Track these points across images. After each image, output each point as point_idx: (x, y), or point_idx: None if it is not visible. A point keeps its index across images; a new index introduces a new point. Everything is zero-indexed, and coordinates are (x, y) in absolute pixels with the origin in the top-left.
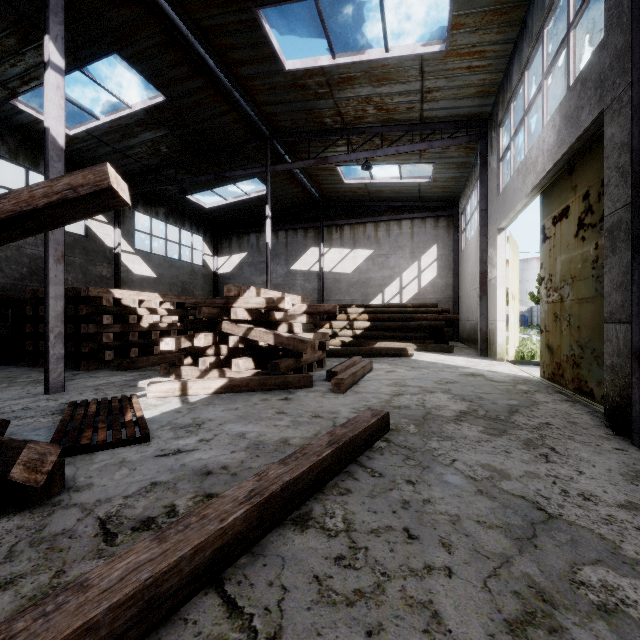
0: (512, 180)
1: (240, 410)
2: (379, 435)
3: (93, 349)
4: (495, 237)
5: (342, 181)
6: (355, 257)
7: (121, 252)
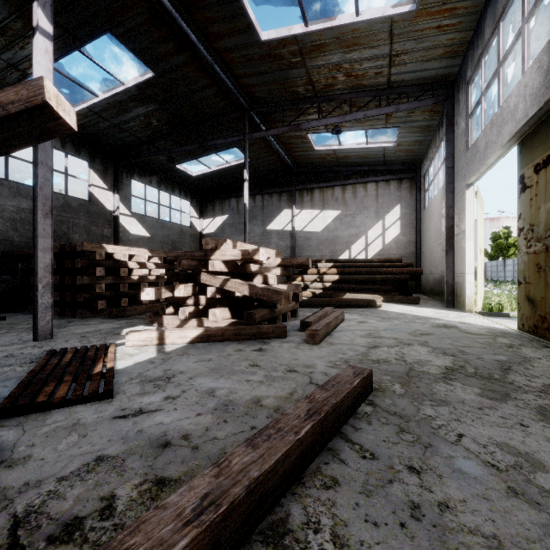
0: (484, 134)
1: (213, 361)
2: (363, 397)
3: (87, 299)
4: (463, 192)
5: (313, 148)
6: (324, 217)
7: (119, 215)
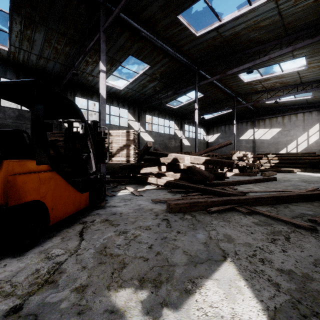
0: None
1: (241, 177)
2: (274, 180)
3: None
4: None
5: (265, 103)
6: (271, 132)
7: (182, 138)
